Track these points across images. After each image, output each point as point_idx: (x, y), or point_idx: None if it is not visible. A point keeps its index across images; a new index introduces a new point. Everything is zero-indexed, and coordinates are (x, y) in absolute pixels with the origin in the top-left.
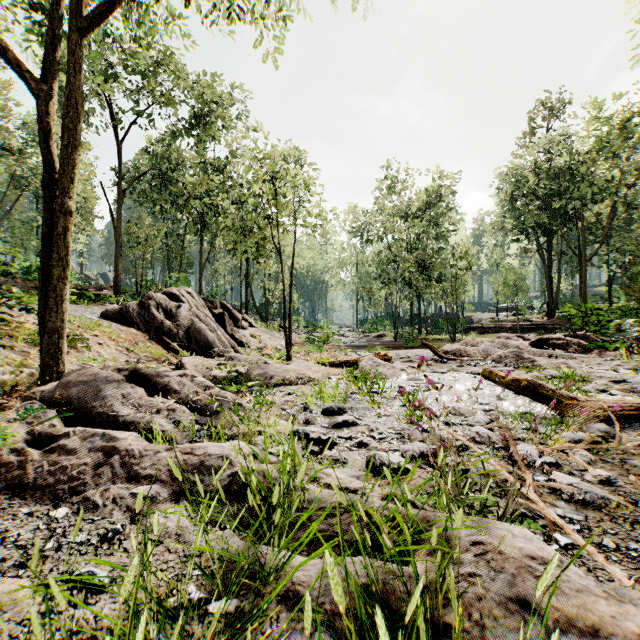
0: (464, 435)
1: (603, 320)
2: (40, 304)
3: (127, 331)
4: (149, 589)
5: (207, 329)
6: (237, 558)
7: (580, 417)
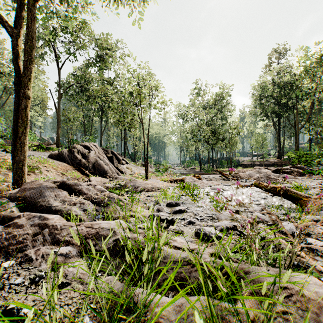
0: (248, 217)
1: (309, 159)
2: (12, 147)
3: (62, 164)
4: (58, 319)
5: (104, 164)
6: (118, 299)
7: (314, 207)
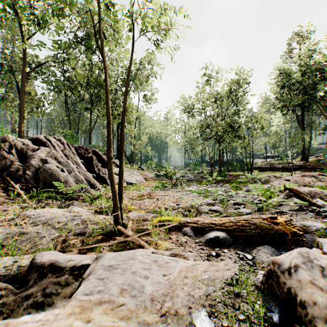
0: None
1: None
2: None
3: None
4: None
5: (59, 170)
6: None
7: None
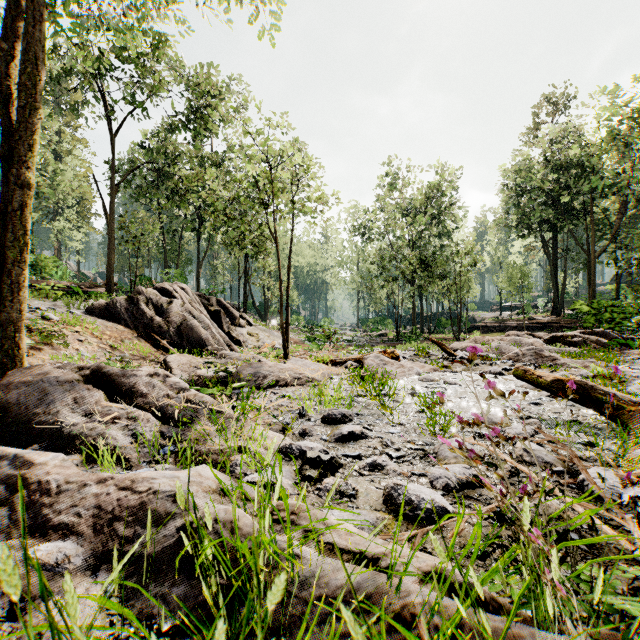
0: (505, 452)
1: (617, 317)
2: None
3: (113, 328)
4: None
5: (200, 326)
6: None
7: None
